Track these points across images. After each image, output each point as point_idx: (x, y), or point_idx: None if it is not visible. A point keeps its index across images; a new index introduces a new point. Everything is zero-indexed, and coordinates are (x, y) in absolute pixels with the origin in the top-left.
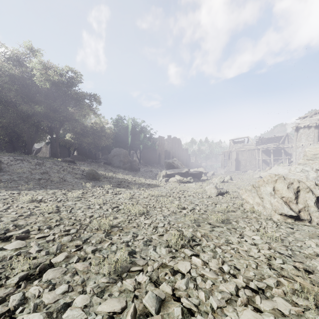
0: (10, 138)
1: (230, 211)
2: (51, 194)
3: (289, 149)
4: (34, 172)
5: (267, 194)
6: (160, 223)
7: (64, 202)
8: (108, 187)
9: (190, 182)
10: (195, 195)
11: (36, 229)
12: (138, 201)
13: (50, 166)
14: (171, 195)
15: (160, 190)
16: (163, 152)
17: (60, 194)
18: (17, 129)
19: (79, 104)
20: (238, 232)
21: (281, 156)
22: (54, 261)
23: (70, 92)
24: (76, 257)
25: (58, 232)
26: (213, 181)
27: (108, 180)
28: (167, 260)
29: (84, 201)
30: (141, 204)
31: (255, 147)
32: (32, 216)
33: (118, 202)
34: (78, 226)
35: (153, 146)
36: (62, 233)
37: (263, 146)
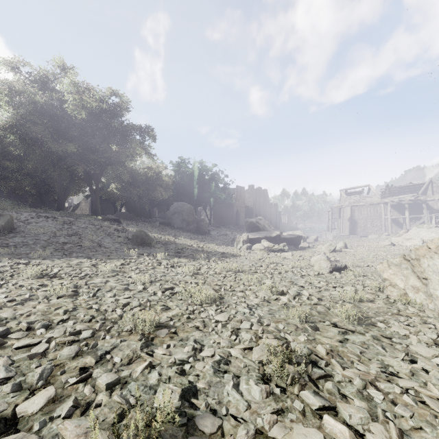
0: (37, 190)
1: (363, 300)
2: (74, 266)
3: (435, 203)
4: (59, 233)
5: (438, 271)
6: (243, 321)
7: (89, 279)
8: (162, 256)
9: (284, 250)
10: (295, 270)
11: (24, 327)
12: (206, 279)
13: (84, 226)
14: (257, 270)
15: (240, 261)
16: (243, 209)
17: (87, 266)
18: (47, 178)
19: (126, 142)
20: (399, 347)
21: (422, 213)
22: (20, 412)
23: (114, 124)
24: (68, 404)
25: (59, 335)
26: (318, 250)
27: (164, 246)
28: (266, 421)
29: (122, 278)
30: (211, 283)
31: (381, 200)
32: (29, 302)
33: (175, 280)
34: (98, 323)
35: (228, 200)
36: (64, 339)
37: (394, 199)
